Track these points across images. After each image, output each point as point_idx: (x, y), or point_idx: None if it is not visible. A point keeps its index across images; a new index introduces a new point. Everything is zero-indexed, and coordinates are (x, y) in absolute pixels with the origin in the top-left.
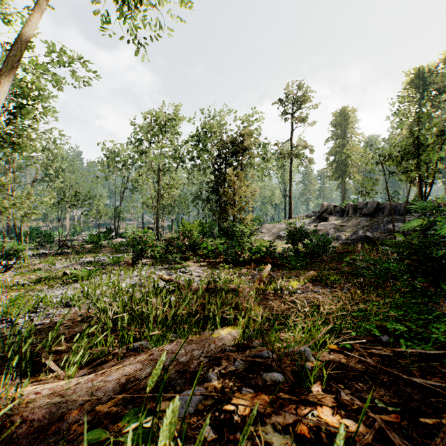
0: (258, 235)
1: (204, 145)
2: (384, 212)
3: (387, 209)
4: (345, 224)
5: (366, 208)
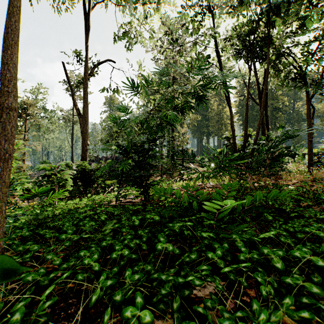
0: None
1: None
2: (119, 161)
3: (120, 159)
4: None
5: (111, 159)
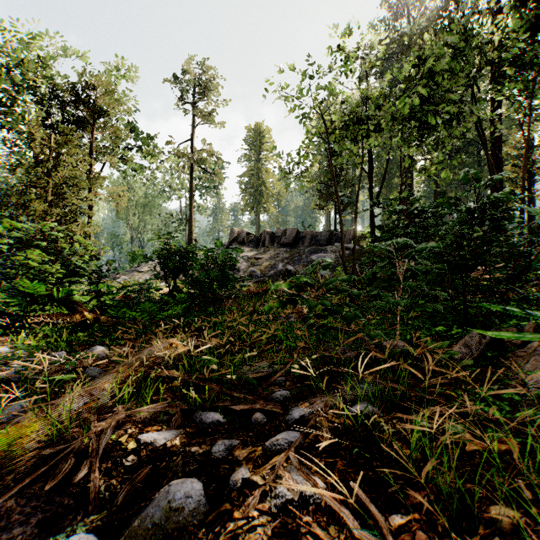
0: (133, 276)
1: (15, 99)
2: (304, 242)
3: (307, 238)
4: (261, 255)
5: (285, 237)
